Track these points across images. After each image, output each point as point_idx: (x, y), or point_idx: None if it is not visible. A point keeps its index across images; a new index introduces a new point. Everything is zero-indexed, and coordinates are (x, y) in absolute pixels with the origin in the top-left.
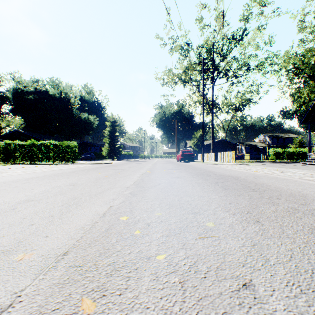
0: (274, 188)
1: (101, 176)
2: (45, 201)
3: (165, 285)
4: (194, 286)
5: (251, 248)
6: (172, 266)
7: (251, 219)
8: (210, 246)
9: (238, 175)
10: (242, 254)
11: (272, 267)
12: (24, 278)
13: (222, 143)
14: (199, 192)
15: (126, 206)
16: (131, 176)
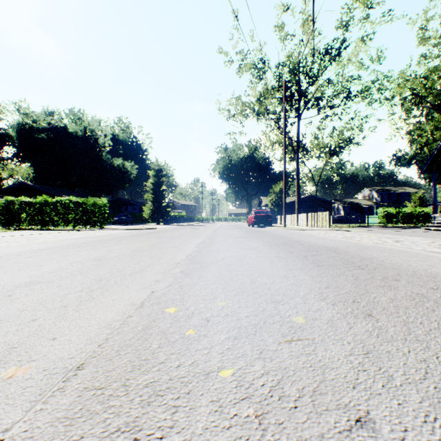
0: (389, 265)
1: (140, 247)
2: (57, 283)
3: (233, 421)
4: (279, 422)
5: (364, 358)
6: (244, 387)
7: (360, 311)
8: (301, 355)
9: (336, 246)
10: (351, 368)
11: (400, 390)
12: (12, 408)
13: (311, 200)
14: (280, 270)
15: (175, 291)
16: (183, 247)
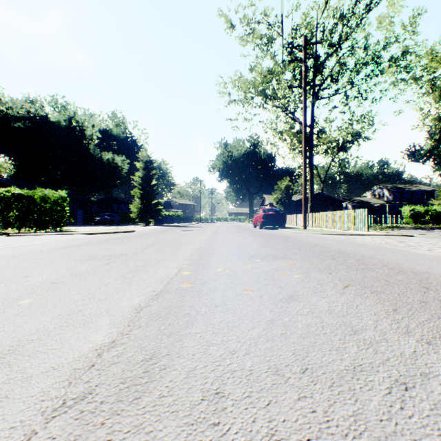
0: None
1: None
2: None
3: None
4: None
5: None
6: None
7: None
8: None
9: None
10: None
11: None
12: None
13: (319, 199)
14: None
15: None
16: None
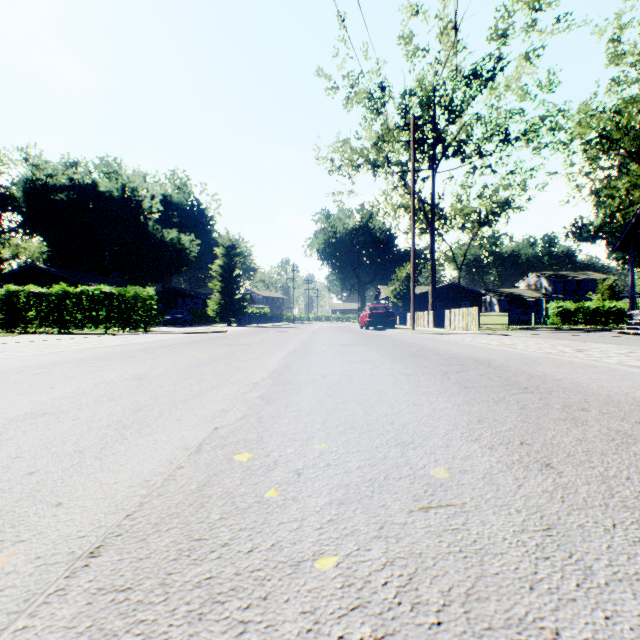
0: (570, 386)
1: (201, 359)
2: (73, 415)
3: None
4: None
5: (544, 538)
6: (355, 588)
7: (532, 459)
8: (444, 532)
9: (490, 358)
10: (525, 554)
11: (605, 592)
12: None
13: (451, 291)
14: (409, 394)
15: (250, 427)
16: (264, 359)
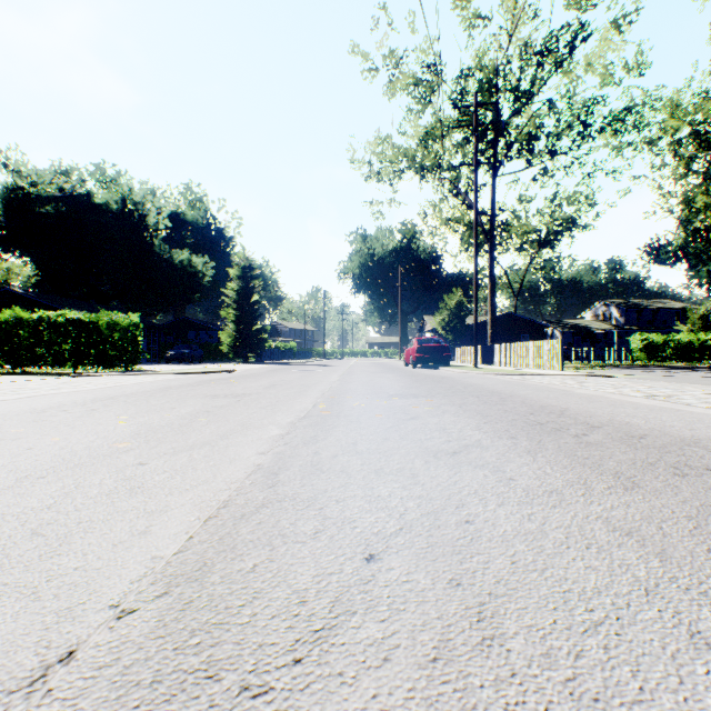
0: None
1: (97, 442)
2: None
3: None
4: None
5: None
6: None
7: None
8: None
9: None
10: None
11: None
12: None
13: (508, 322)
14: None
15: None
16: (236, 441)
